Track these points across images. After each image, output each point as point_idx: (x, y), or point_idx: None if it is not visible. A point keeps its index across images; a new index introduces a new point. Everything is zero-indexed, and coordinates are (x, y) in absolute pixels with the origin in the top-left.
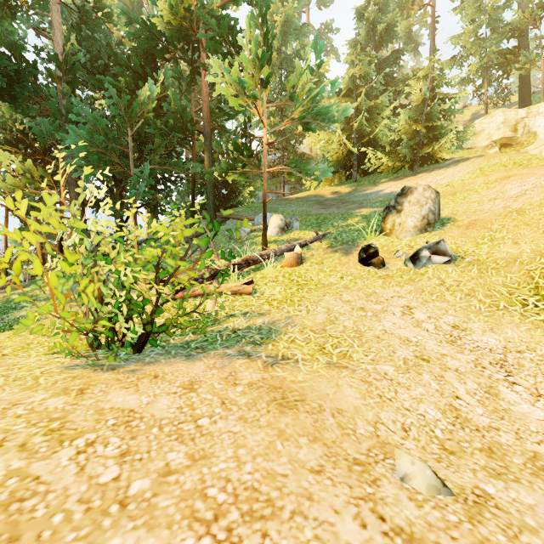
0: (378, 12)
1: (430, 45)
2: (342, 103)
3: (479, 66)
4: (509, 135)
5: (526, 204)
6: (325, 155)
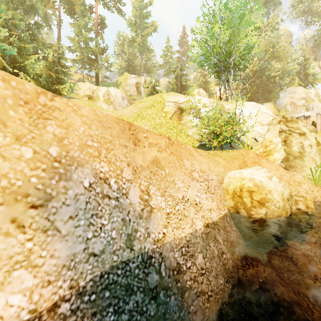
0: None
1: (58, 31)
2: None
3: (81, 58)
4: (91, 94)
5: None
6: None
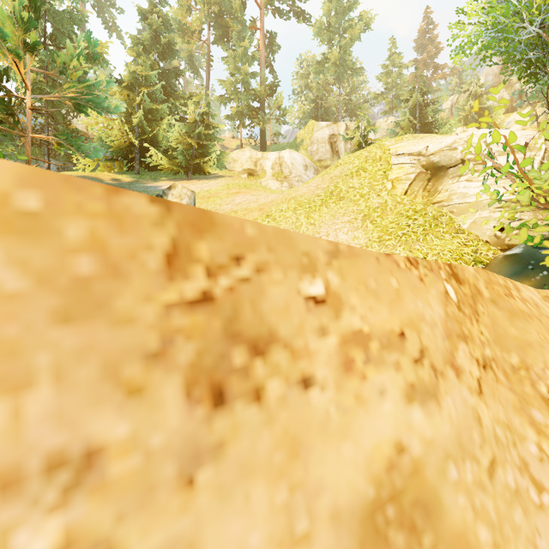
0: (161, 24)
1: (206, 77)
2: (124, 94)
3: (238, 111)
4: (253, 168)
5: (240, 208)
6: (104, 140)
